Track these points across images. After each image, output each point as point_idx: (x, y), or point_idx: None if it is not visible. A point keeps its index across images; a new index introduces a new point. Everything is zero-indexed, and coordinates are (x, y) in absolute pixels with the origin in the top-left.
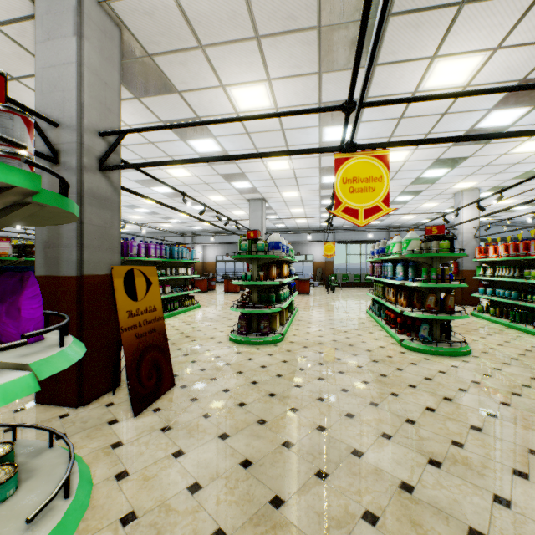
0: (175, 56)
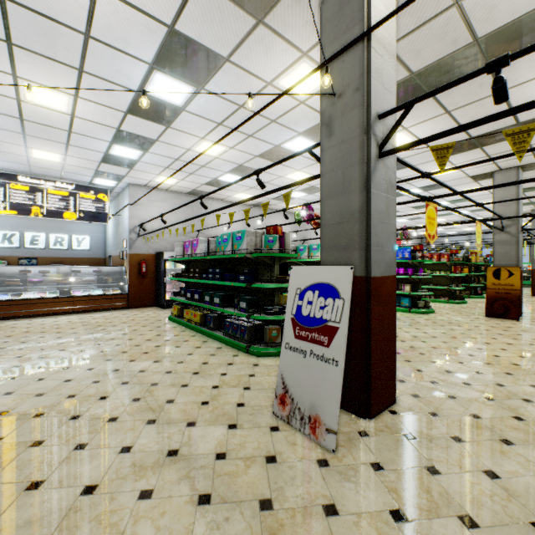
0: None
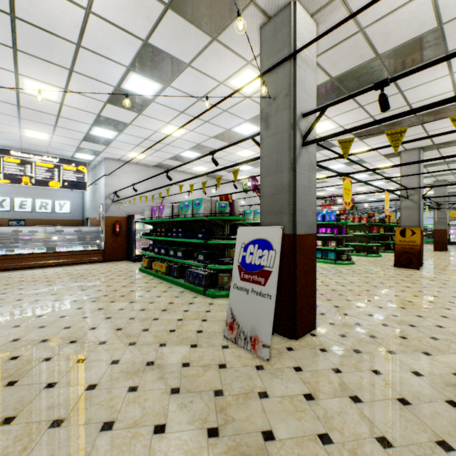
0: (435, 141)
